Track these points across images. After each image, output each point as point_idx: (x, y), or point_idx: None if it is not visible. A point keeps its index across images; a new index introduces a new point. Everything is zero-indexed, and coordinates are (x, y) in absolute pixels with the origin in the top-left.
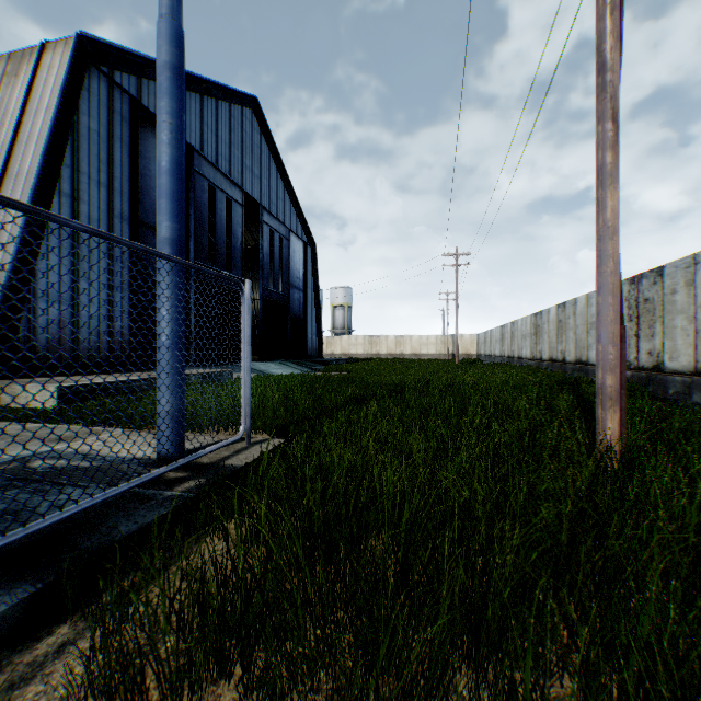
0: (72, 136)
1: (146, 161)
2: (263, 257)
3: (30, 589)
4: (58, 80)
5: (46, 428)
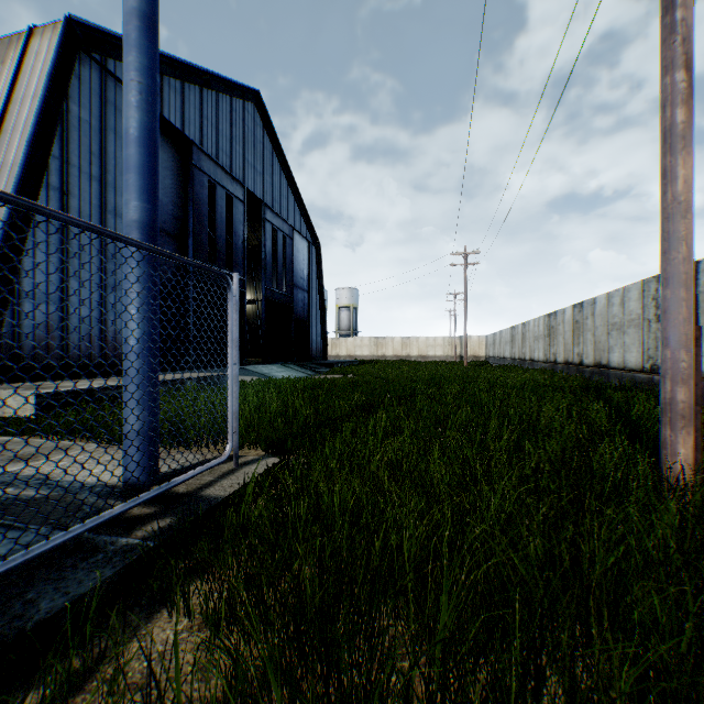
0: (61, 126)
1: None
2: (266, 257)
3: None
4: (46, 66)
5: (12, 443)
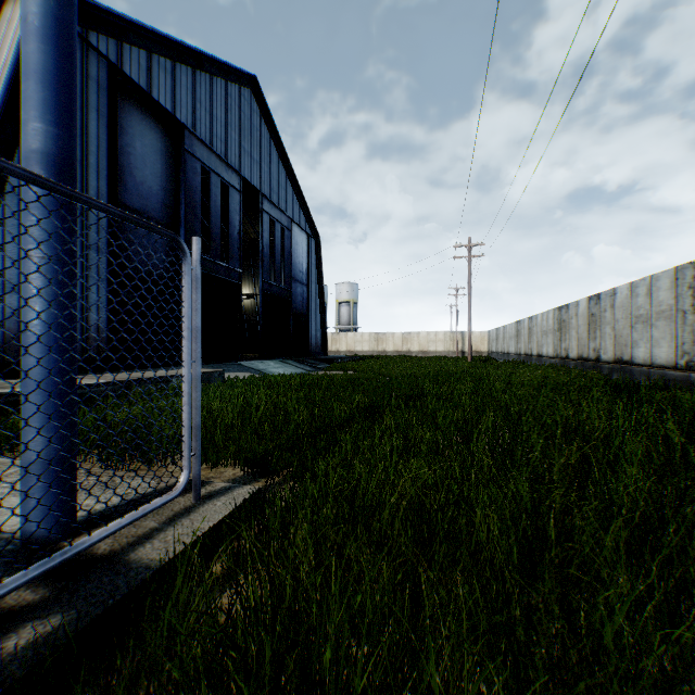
0: None
1: (129, 137)
2: (263, 249)
3: None
4: (17, 34)
5: None
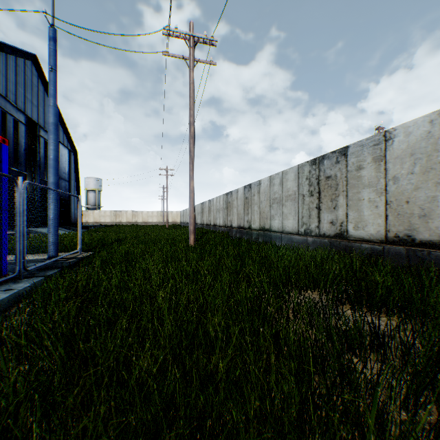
0: None
1: None
2: (41, 159)
3: (58, 270)
4: None
5: None
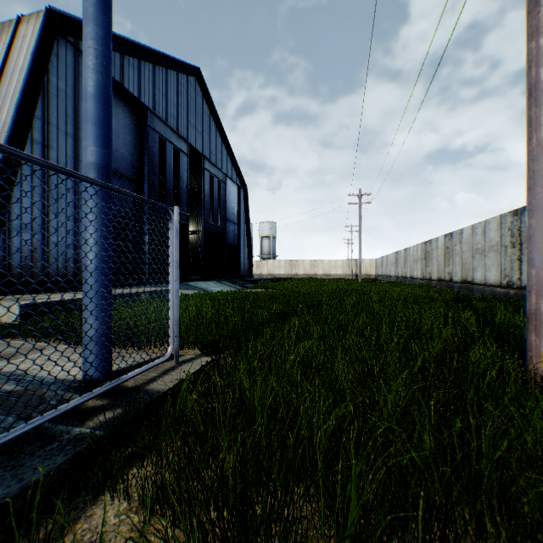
0: (43, 94)
1: None
2: (204, 197)
3: None
4: (30, 46)
5: None
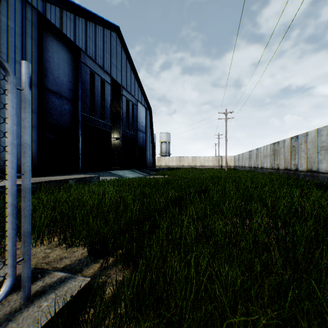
0: None
1: (50, 53)
2: (122, 114)
3: None
4: None
5: None
